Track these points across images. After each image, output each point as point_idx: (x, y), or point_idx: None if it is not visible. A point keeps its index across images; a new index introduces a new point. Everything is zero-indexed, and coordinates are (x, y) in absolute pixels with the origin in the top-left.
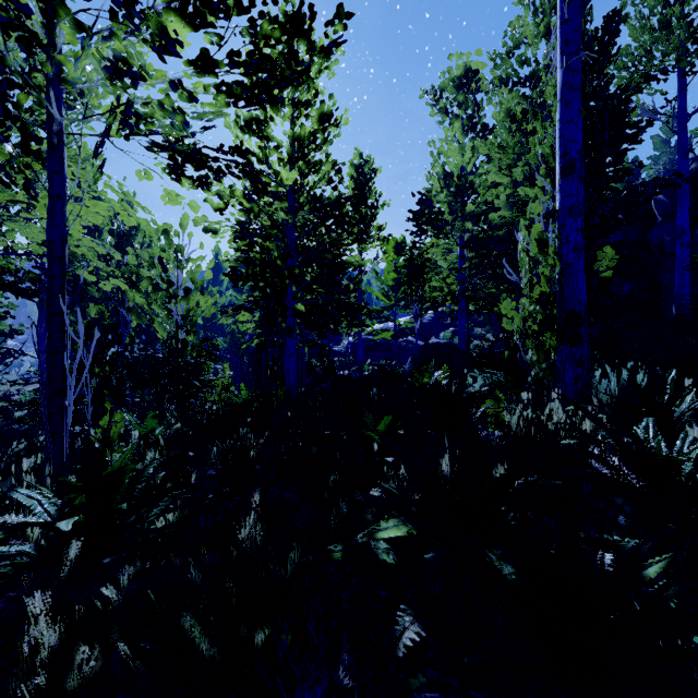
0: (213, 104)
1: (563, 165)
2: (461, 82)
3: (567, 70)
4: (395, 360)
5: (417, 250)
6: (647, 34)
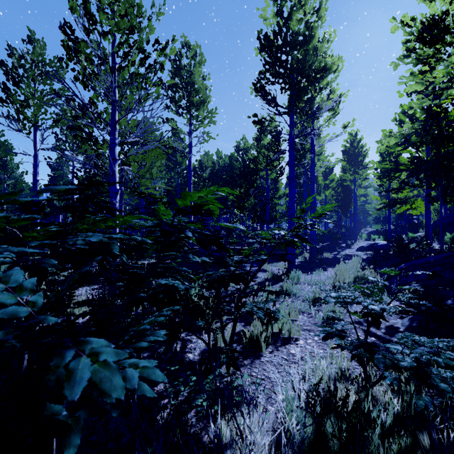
0: None
1: None
2: None
3: None
4: None
5: None
6: None
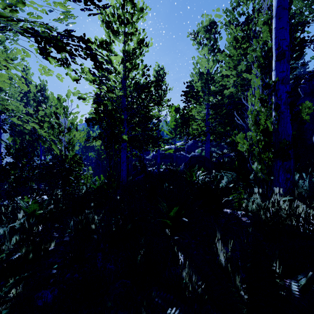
0: (62, 3)
1: (277, 54)
2: (208, 28)
3: None
4: (175, 163)
5: (186, 110)
6: (300, 3)
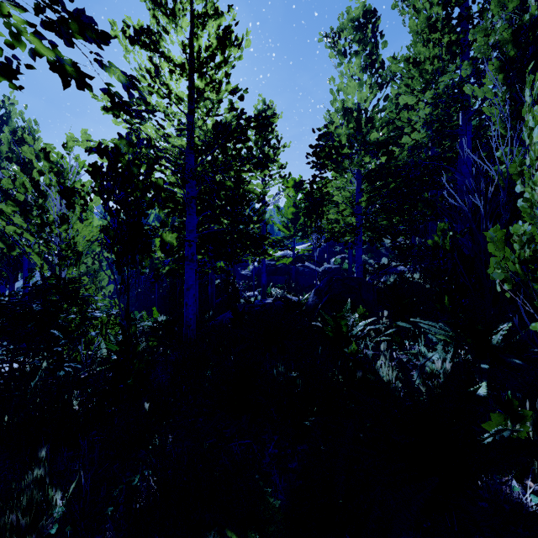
0: None
1: None
2: (360, 22)
3: None
4: (294, 282)
5: (316, 184)
6: None
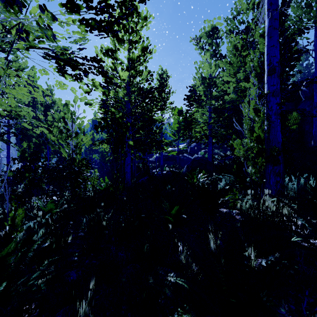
0: (79, 32)
1: (269, 69)
2: (210, 33)
3: (271, 18)
4: (178, 165)
5: (188, 113)
6: (300, 10)
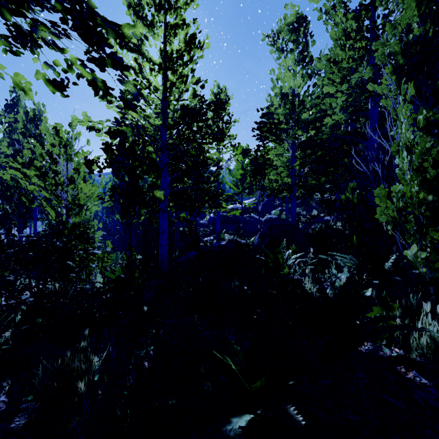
0: None
1: None
2: (294, 26)
3: None
4: (242, 229)
5: (260, 152)
6: None
